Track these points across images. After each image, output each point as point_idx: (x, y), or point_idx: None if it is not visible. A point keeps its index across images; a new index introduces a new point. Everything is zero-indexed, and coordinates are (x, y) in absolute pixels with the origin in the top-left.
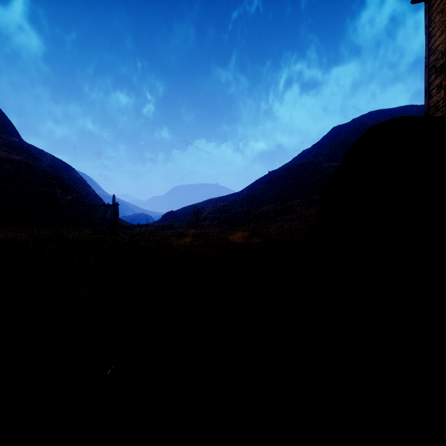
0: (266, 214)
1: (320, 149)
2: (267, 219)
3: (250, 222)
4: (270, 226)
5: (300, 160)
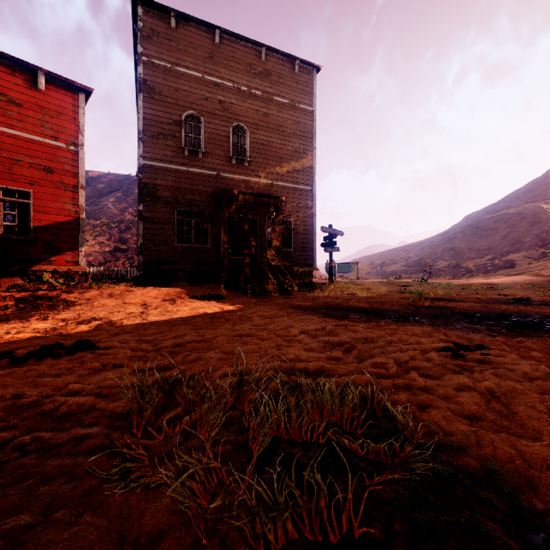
0: (482, 267)
1: (541, 190)
2: (485, 273)
3: (465, 275)
4: (504, 278)
5: (512, 204)
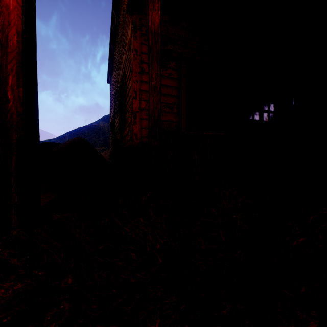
0: None
1: None
2: None
3: None
4: None
5: (102, 122)
